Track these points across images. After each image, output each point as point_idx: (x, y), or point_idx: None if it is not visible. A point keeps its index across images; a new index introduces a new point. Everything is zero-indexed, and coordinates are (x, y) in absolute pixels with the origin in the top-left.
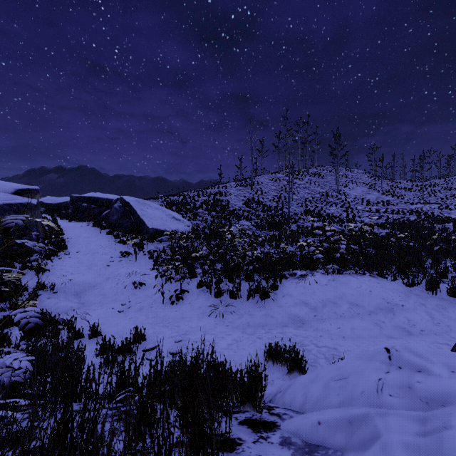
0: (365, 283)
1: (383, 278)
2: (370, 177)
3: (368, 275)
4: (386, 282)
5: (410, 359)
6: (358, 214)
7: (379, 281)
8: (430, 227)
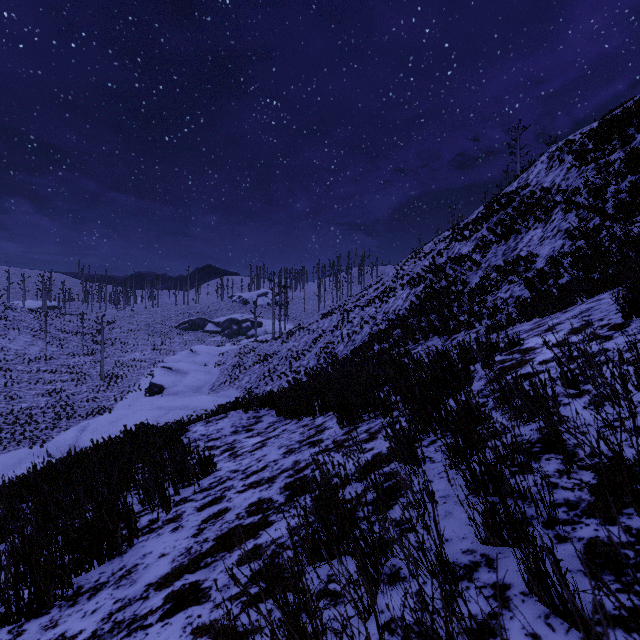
0: (11, 454)
1: (20, 450)
2: (37, 319)
3: (14, 450)
4: (21, 451)
5: (10, 472)
6: (18, 378)
7: (18, 451)
8: (71, 391)
